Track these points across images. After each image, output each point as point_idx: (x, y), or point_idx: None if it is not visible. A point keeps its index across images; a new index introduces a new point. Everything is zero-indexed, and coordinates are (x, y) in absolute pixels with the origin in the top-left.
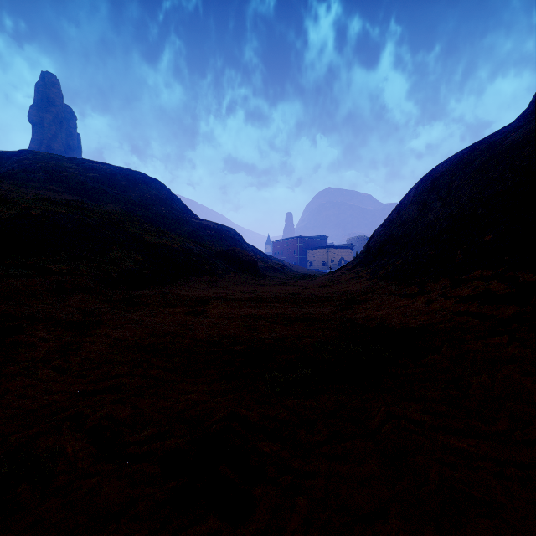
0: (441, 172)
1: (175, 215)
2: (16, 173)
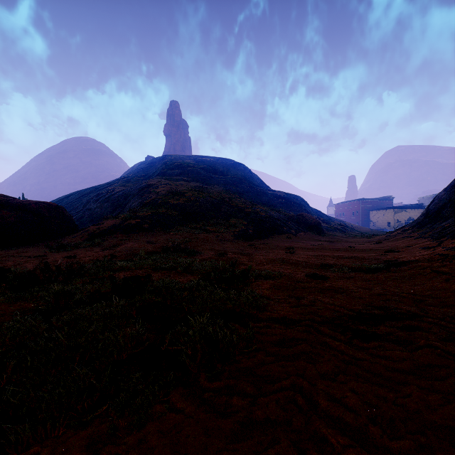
0: None
1: (255, 189)
2: (166, 172)
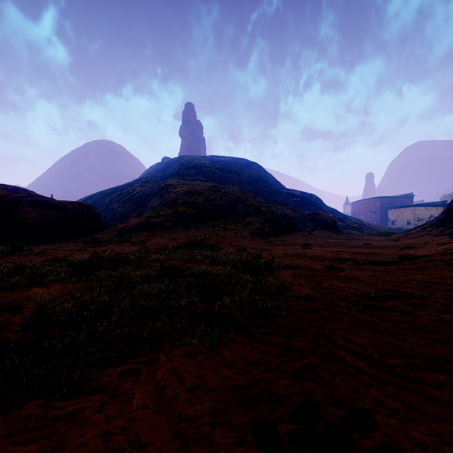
0: None
1: (270, 188)
2: (182, 172)
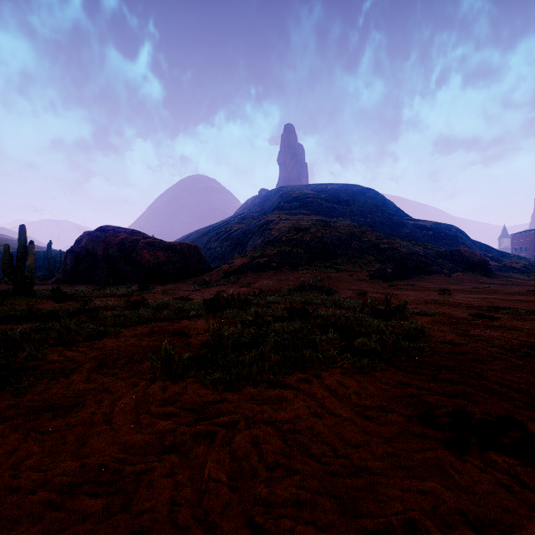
0: None
1: (390, 220)
2: (282, 205)
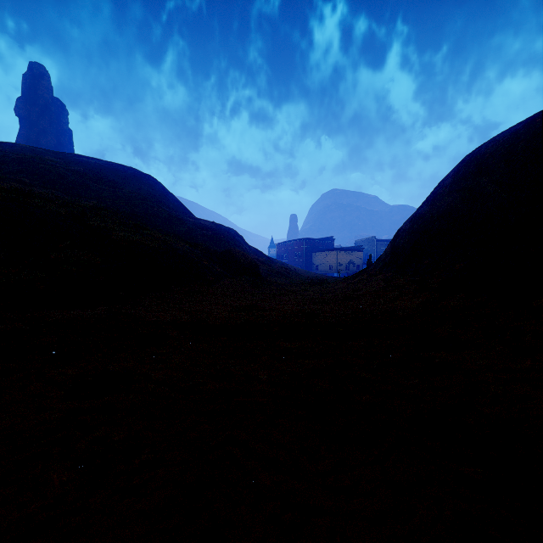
0: (488, 152)
1: (168, 213)
2: None
